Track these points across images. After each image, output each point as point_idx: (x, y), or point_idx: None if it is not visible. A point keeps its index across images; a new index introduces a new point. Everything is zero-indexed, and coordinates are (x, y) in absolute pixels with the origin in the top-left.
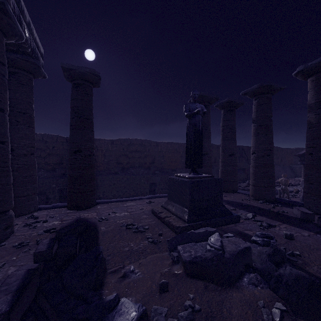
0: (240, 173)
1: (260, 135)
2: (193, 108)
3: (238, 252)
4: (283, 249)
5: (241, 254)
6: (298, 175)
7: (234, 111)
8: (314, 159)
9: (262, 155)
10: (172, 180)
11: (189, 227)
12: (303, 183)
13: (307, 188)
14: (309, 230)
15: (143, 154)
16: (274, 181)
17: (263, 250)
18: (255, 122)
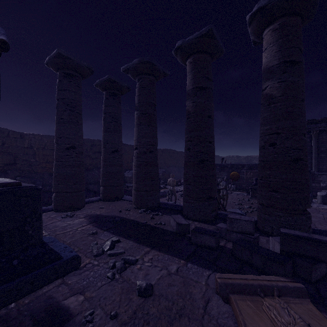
0: None
1: (142, 126)
2: None
3: None
4: None
5: None
6: None
7: (119, 96)
8: (191, 155)
9: (144, 151)
10: None
11: None
12: None
13: (185, 189)
14: (181, 255)
15: None
16: (157, 183)
17: None
18: (138, 109)
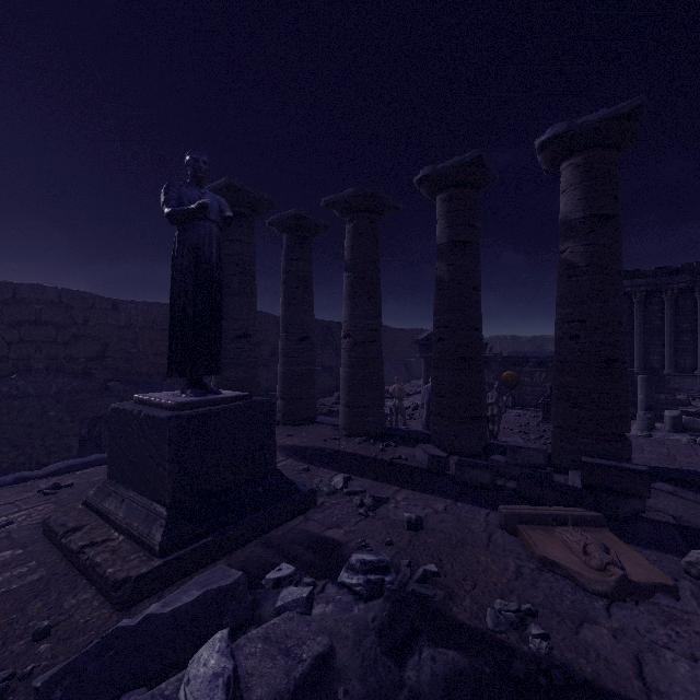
0: (324, 378)
1: (359, 298)
2: (192, 200)
3: (295, 690)
4: (407, 568)
5: (303, 696)
6: (415, 377)
7: (311, 242)
8: (446, 349)
9: (362, 340)
10: (122, 417)
11: (167, 568)
12: (426, 394)
13: (436, 405)
14: (445, 495)
15: (66, 333)
16: (383, 395)
17: (367, 616)
18: (350, 270)
